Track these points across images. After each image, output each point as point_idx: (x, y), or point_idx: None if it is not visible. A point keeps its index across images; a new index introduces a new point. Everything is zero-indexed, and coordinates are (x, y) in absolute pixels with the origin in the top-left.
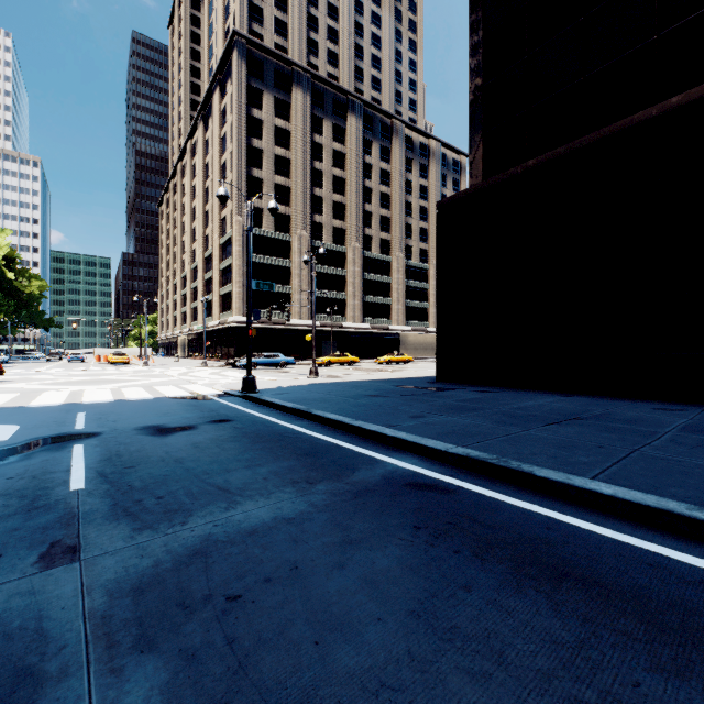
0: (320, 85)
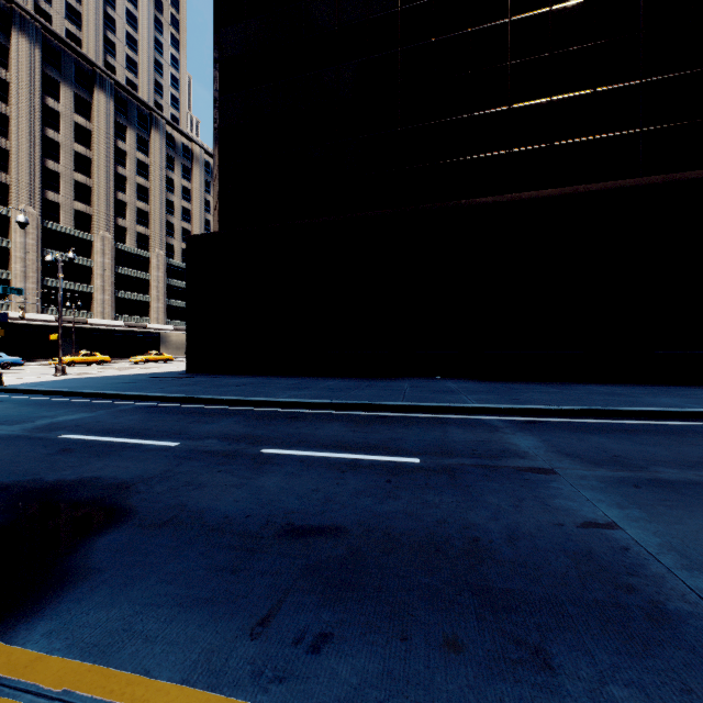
0: (56, 42)
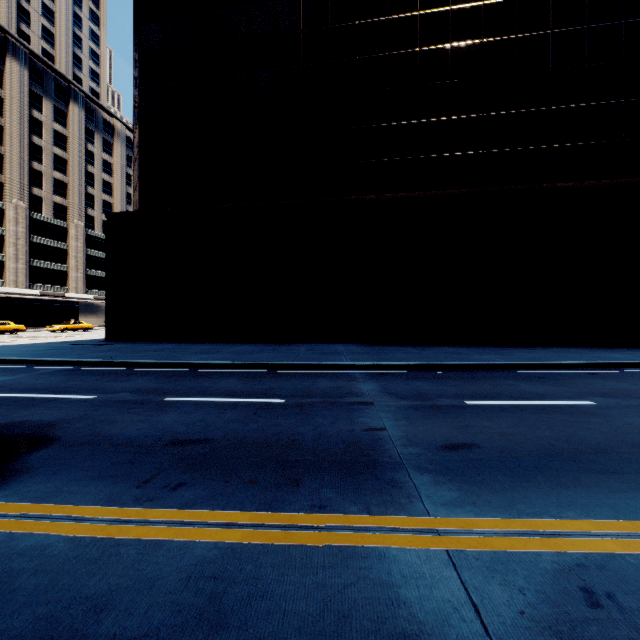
0: None
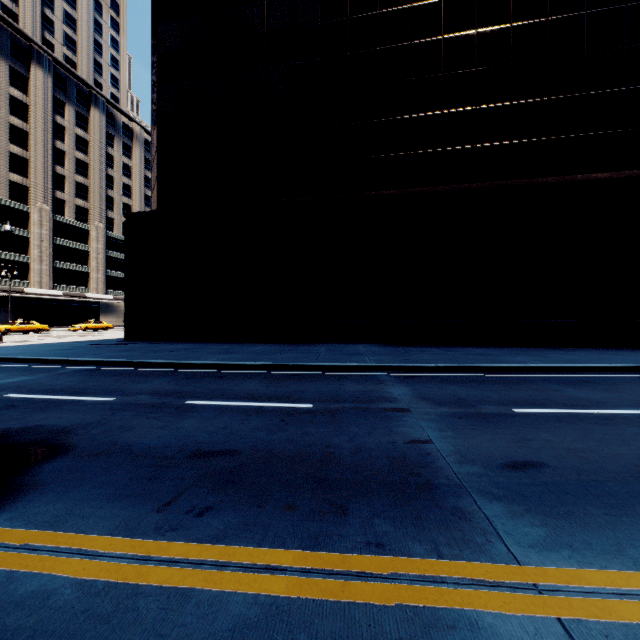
0: None
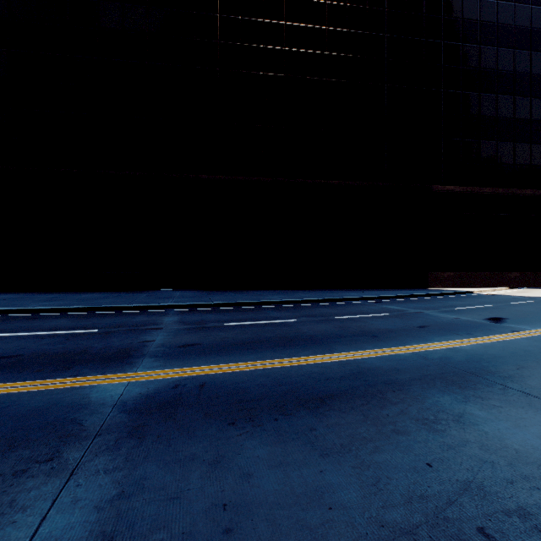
0: None
